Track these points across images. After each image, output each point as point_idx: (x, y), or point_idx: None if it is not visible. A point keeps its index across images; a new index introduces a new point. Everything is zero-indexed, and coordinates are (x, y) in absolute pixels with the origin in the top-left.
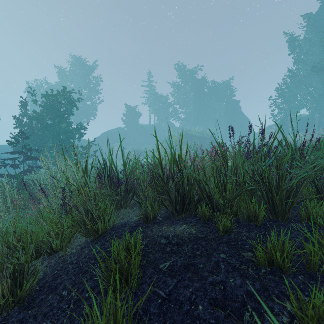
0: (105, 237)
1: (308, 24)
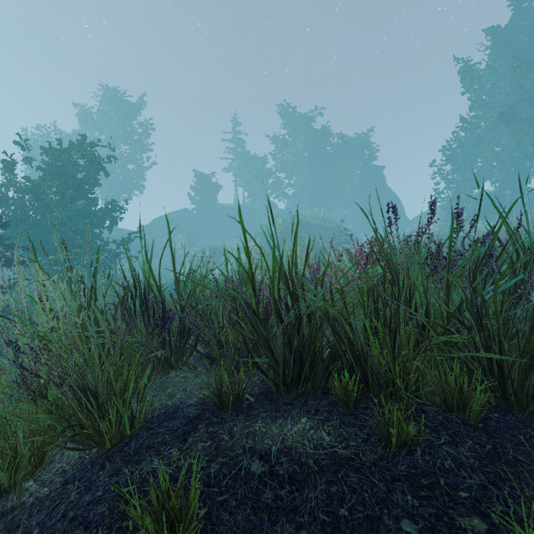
0: (124, 449)
1: (494, 43)
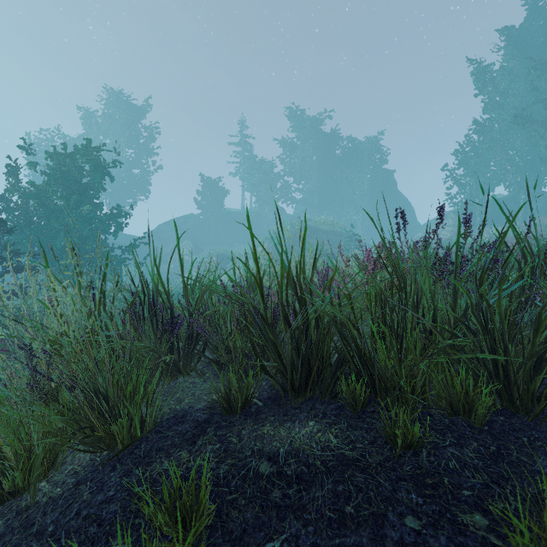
0: (134, 452)
1: (508, 44)
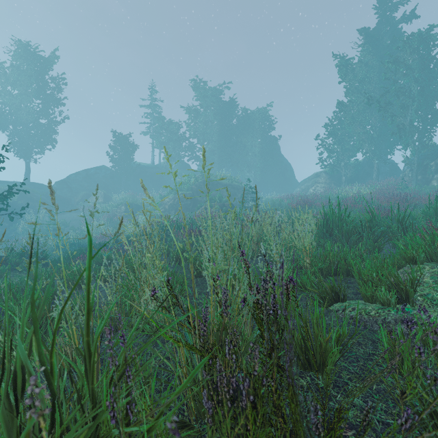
0: None
1: (366, 41)
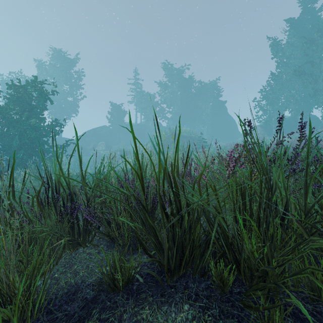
0: None
1: (291, 28)
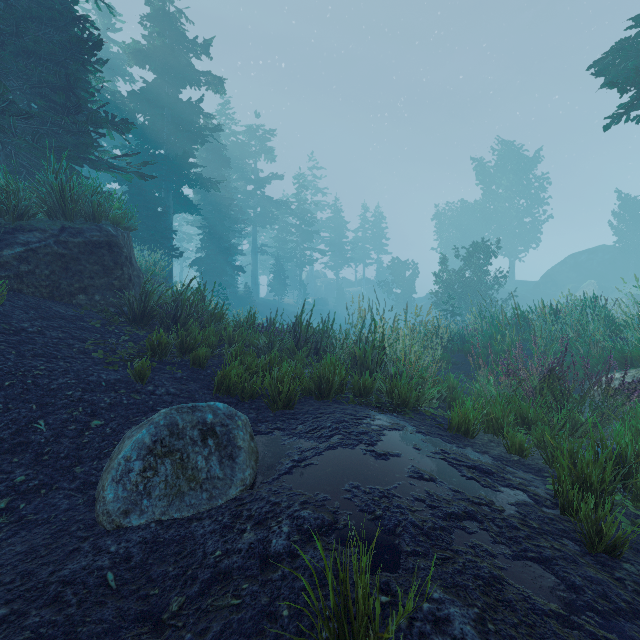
0: None
1: None
